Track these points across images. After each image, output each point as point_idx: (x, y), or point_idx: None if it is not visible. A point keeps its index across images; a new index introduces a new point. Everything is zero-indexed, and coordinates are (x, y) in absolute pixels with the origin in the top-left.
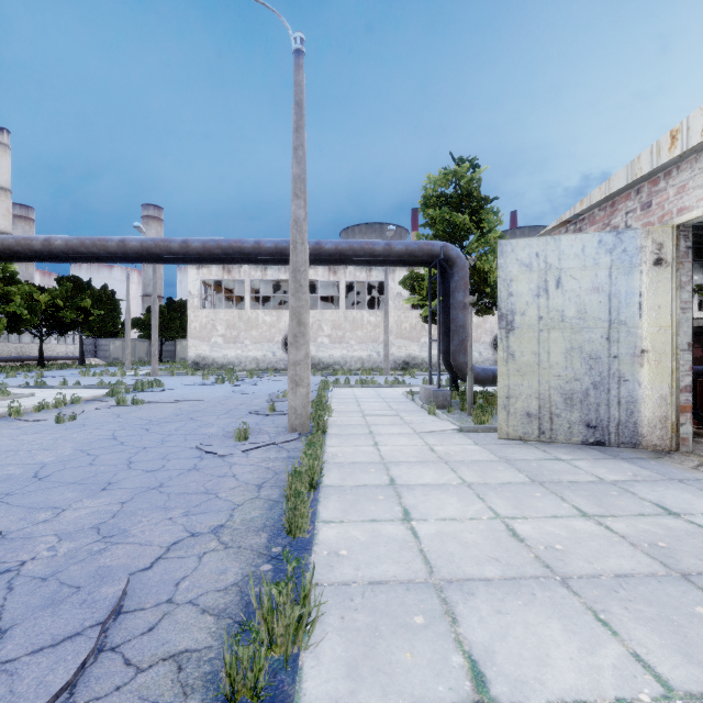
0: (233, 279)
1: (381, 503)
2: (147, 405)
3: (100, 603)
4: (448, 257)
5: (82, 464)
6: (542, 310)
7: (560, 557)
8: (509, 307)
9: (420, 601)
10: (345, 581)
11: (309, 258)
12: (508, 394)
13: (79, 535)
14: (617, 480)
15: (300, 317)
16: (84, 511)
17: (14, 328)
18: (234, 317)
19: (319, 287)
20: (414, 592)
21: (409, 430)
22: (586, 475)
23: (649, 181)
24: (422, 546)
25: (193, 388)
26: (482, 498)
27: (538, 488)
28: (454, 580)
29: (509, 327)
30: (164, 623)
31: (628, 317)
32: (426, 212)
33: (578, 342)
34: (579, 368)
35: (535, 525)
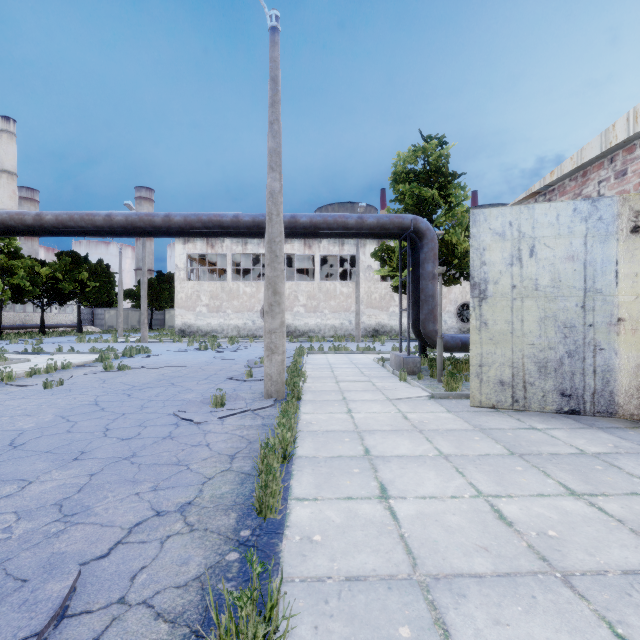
0: (216, 253)
1: (357, 477)
2: (133, 371)
3: (41, 605)
4: (418, 229)
5: (60, 431)
6: (515, 278)
7: (556, 546)
8: (481, 275)
9: (404, 605)
10: (319, 576)
11: (285, 231)
12: (480, 363)
13: (39, 513)
14: (599, 452)
15: (275, 287)
16: (50, 484)
17: (18, 299)
18: (217, 289)
19: (295, 260)
20: (397, 592)
21: (381, 396)
22: (565, 446)
23: (624, 149)
24: (402, 531)
25: (178, 354)
26: (461, 472)
27: (518, 461)
28: (441, 576)
29: (481, 296)
30: (110, 632)
31: (604, 286)
32: (396, 188)
33: (552, 310)
34: (553, 337)
35: (522, 505)
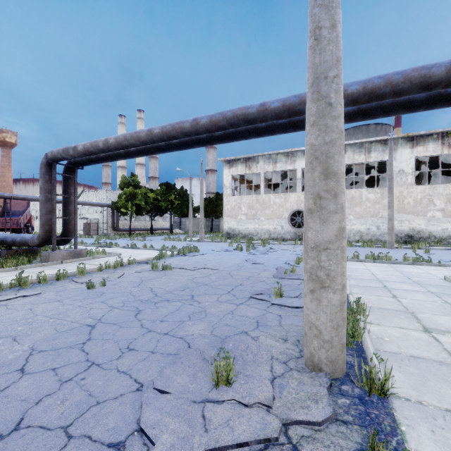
0: (252, 173)
1: None
2: (172, 271)
3: None
4: None
5: None
6: None
7: None
8: None
9: None
10: None
11: None
12: None
13: None
14: None
15: (327, 163)
16: None
17: (138, 213)
18: (253, 201)
19: None
20: None
21: None
22: None
23: None
24: None
25: (218, 254)
26: None
27: None
28: None
29: None
30: None
31: None
32: None
33: None
34: None
35: None
